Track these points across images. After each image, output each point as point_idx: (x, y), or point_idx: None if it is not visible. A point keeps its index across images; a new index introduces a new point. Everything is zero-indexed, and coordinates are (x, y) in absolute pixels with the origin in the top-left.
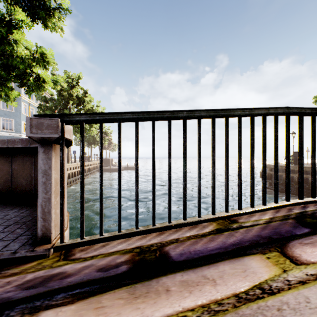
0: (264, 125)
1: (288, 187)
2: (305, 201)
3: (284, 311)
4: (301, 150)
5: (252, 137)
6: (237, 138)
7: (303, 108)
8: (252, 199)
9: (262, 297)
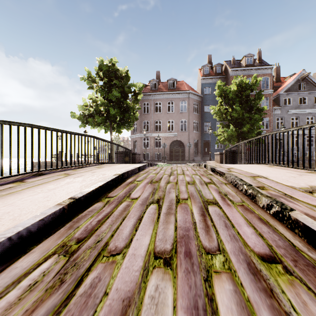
0: (18, 131)
1: (32, 164)
2: (41, 170)
3: (16, 188)
4: (39, 146)
5: (10, 137)
6: (1, 136)
7: (40, 126)
8: (10, 170)
9: (9, 188)
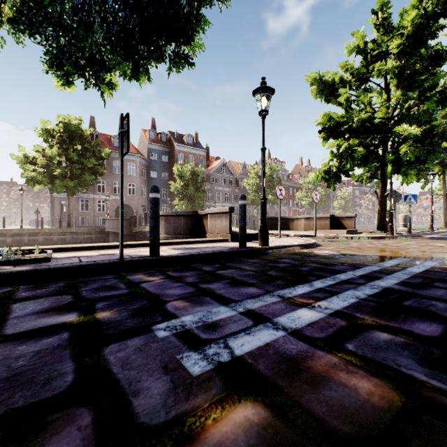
0: None
1: None
2: None
3: None
4: None
5: None
6: None
7: None
8: None
9: None
